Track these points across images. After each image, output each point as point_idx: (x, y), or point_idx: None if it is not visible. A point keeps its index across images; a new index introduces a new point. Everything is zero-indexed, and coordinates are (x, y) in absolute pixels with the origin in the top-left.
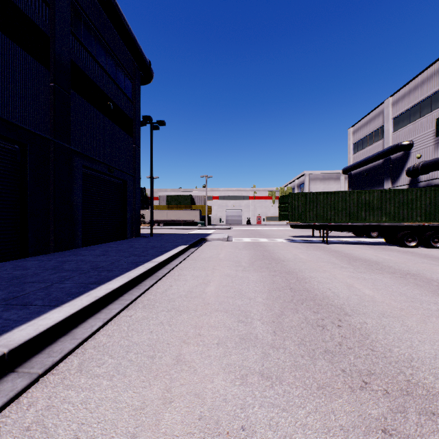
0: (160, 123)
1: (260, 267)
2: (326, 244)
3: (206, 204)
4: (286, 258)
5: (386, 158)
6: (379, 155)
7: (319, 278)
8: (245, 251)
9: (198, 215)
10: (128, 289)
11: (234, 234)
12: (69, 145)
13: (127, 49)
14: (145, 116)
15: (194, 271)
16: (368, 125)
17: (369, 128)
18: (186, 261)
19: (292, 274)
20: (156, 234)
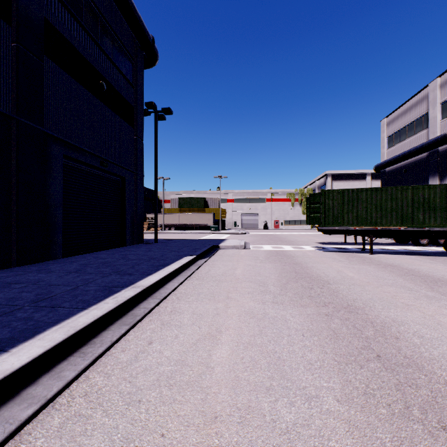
0: (165, 112)
1: (298, 294)
2: (369, 254)
3: (220, 206)
4: (329, 277)
5: (432, 151)
6: (424, 147)
7: (412, 326)
8: (269, 264)
9: (211, 218)
10: (62, 357)
11: (251, 240)
12: (41, 126)
13: (125, 19)
14: (148, 103)
15: (197, 304)
16: (408, 114)
17: (408, 117)
18: (188, 282)
19: (357, 312)
20: (162, 239)
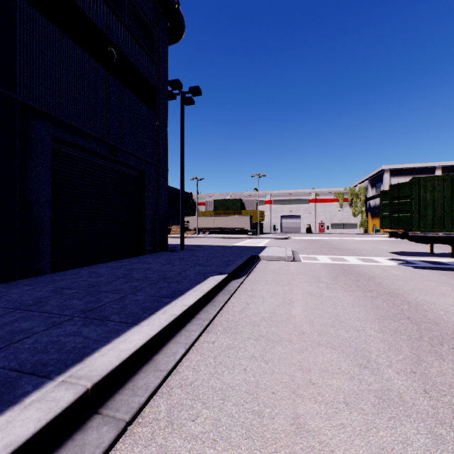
0: (193, 92)
1: None
2: None
3: (258, 208)
4: None
5: None
6: None
7: None
8: (345, 294)
9: (248, 221)
10: None
11: (297, 247)
12: (13, 92)
13: None
14: (172, 81)
15: None
16: None
17: None
18: (208, 338)
19: None
20: (191, 246)
